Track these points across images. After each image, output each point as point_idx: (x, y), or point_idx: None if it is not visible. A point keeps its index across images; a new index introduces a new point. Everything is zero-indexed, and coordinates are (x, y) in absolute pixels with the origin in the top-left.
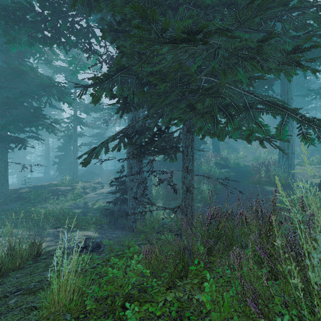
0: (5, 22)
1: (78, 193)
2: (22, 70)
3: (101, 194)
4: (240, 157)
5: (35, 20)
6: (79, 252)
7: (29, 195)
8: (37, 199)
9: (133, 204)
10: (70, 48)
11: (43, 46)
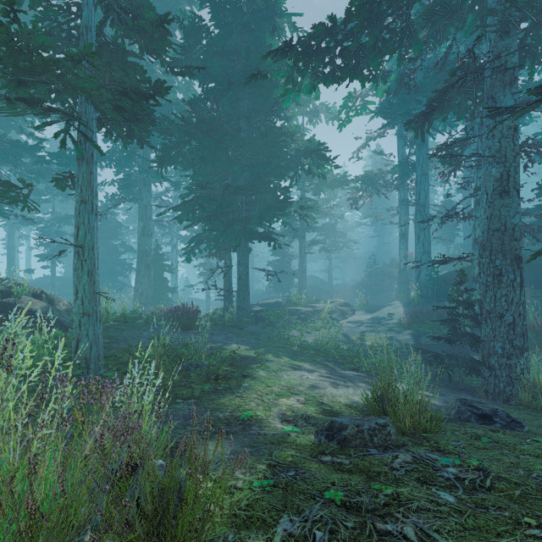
0: (294, 64)
1: (326, 318)
2: (284, 134)
3: (361, 324)
4: None
5: (322, 49)
6: (482, 423)
7: (267, 316)
8: (280, 322)
9: (505, 347)
10: (350, 81)
11: (327, 86)
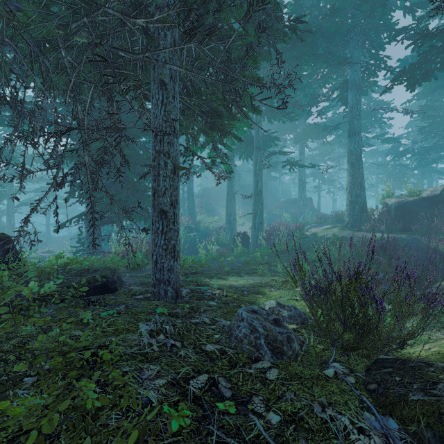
0: None
1: None
2: None
3: None
4: (216, 221)
5: None
6: None
7: None
8: None
9: None
10: None
11: None
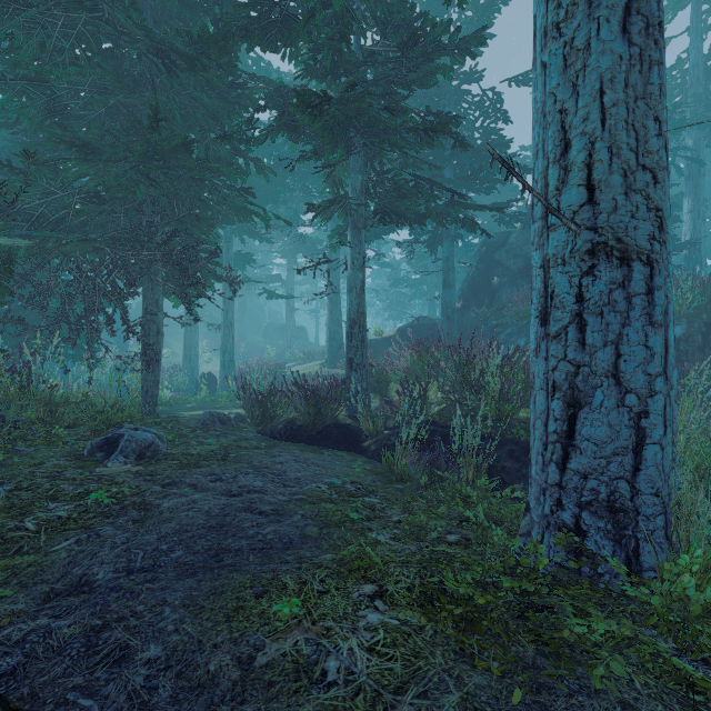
0: None
1: None
2: None
3: None
4: (164, 357)
5: None
6: None
7: None
8: None
9: None
10: None
11: None
